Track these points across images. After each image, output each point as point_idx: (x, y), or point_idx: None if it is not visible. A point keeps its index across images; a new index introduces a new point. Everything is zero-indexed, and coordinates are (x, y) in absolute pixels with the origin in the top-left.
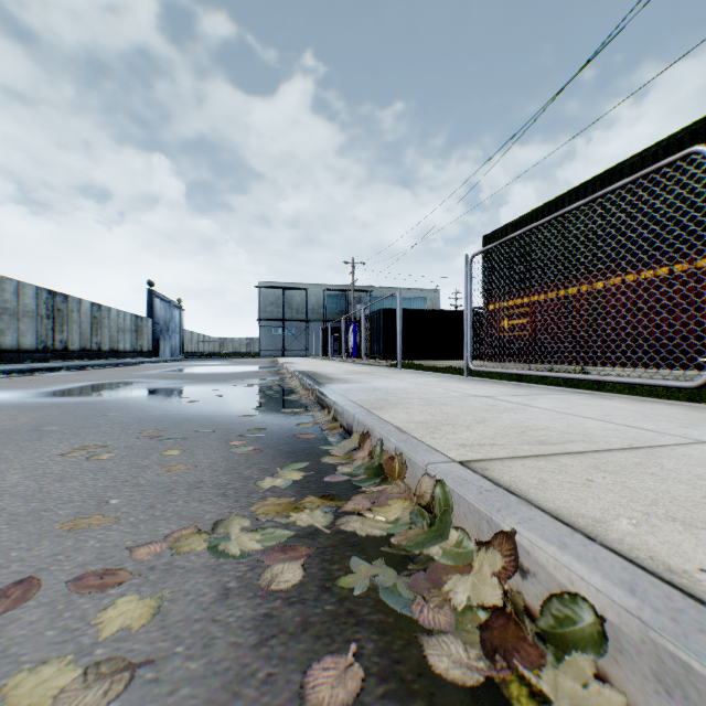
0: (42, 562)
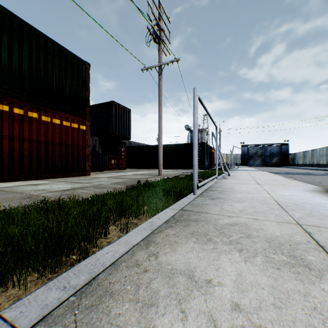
0: None
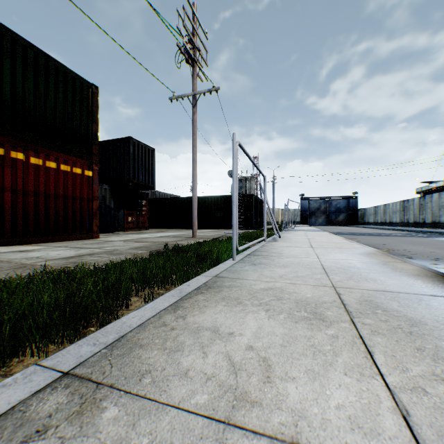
0: (406, 251)
